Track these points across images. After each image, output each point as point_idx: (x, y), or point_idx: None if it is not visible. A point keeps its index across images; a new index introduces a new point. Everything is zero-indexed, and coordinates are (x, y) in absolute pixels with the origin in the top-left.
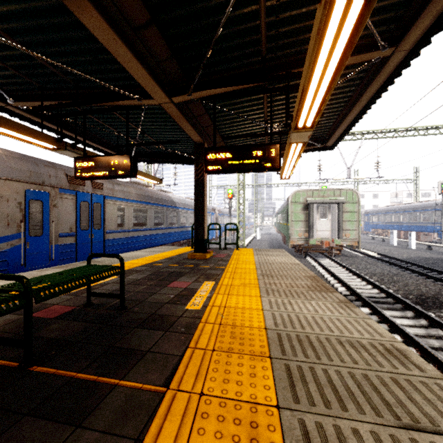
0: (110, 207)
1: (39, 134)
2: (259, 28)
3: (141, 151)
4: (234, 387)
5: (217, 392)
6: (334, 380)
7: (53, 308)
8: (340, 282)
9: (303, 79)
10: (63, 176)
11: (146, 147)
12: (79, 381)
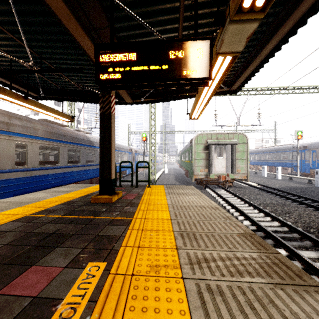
0: (3, 143)
1: None
2: None
3: (53, 89)
4: None
5: None
6: None
7: None
8: (243, 215)
9: None
10: None
11: (55, 82)
12: None
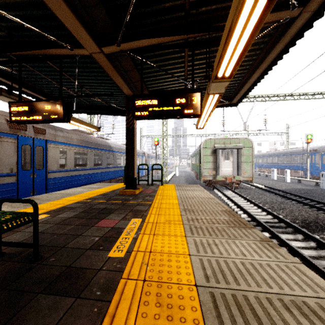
0: (52, 150)
1: None
2: None
3: (82, 104)
4: None
5: None
6: None
7: None
8: (242, 210)
9: (232, 15)
10: (3, 121)
11: (86, 100)
12: None
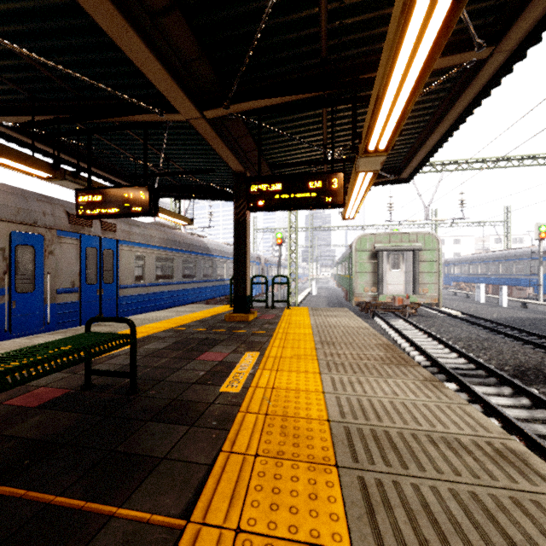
0: (125, 254)
1: (28, 158)
2: (318, 18)
3: (166, 184)
4: (286, 518)
5: (261, 527)
6: (431, 503)
7: (38, 391)
8: (418, 350)
9: (378, 82)
10: (62, 215)
11: (172, 178)
12: (57, 509)
